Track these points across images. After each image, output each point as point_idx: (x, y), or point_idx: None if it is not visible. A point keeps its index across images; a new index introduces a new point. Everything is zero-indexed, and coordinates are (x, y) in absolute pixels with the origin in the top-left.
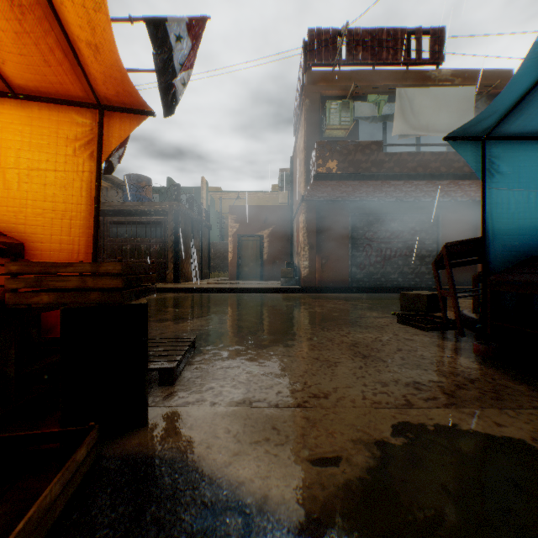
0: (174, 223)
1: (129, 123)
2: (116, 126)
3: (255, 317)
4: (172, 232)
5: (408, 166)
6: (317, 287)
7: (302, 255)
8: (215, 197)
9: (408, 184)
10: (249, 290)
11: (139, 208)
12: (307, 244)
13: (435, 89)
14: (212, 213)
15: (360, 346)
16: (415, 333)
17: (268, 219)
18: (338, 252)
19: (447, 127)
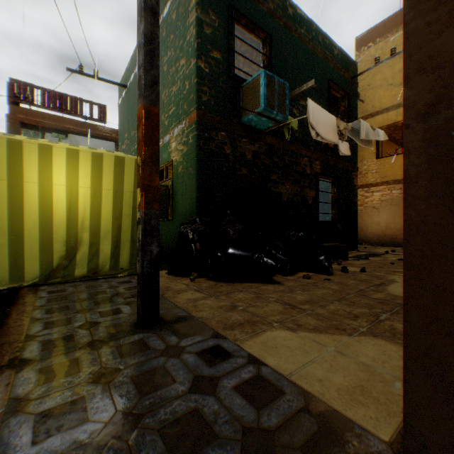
0: None
1: None
2: None
3: None
4: None
5: None
6: None
7: None
8: None
9: None
10: None
11: None
12: None
13: (93, 139)
14: None
15: None
16: None
17: None
18: None
19: None
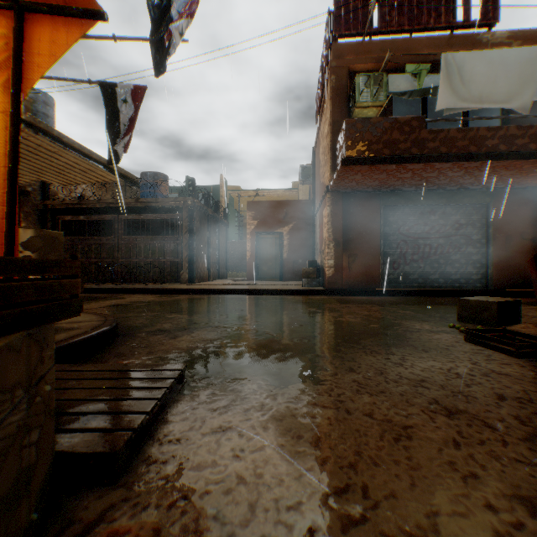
0: (188, 220)
1: (67, 33)
2: (45, 39)
3: (273, 328)
4: (187, 229)
5: (457, 145)
6: (343, 288)
7: (326, 253)
8: (234, 196)
9: (455, 167)
10: (267, 292)
11: (153, 204)
12: (332, 240)
13: (491, 52)
14: (231, 211)
15: (431, 387)
16: (503, 361)
17: (288, 215)
18: (368, 249)
19: (506, 97)
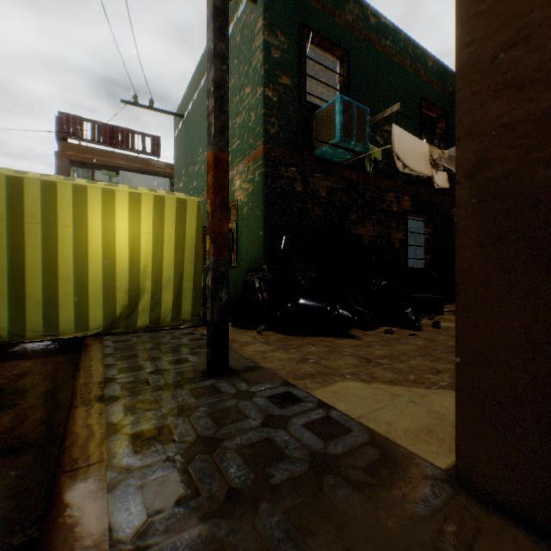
0: None
1: None
2: None
3: None
4: None
5: None
6: None
7: None
8: None
9: None
10: None
11: None
12: None
13: (146, 176)
14: None
15: None
16: None
17: None
18: None
19: None
